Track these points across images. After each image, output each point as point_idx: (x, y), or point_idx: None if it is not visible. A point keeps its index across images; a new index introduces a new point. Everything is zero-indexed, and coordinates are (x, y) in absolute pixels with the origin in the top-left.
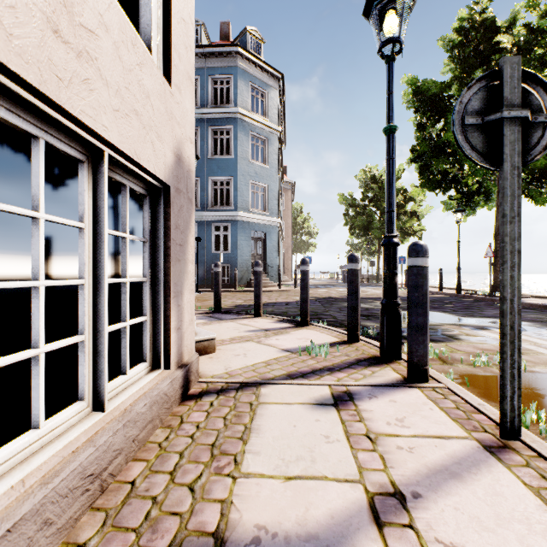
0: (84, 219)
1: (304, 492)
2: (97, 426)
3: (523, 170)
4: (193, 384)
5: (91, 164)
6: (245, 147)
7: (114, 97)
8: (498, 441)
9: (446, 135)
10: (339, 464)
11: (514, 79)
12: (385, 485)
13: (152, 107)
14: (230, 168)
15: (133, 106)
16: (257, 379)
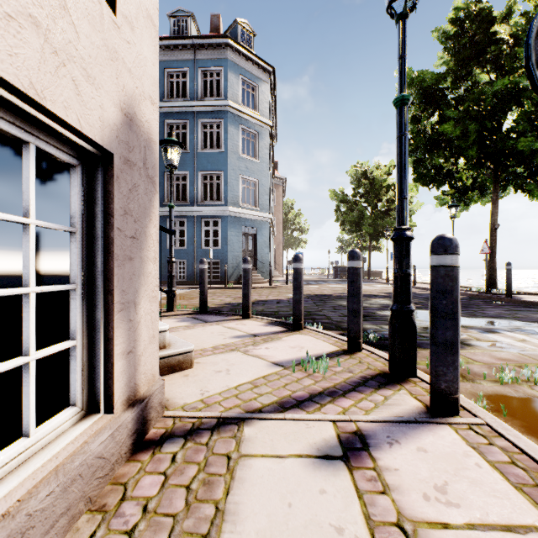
0: None
1: None
2: None
3: (521, 163)
4: (154, 422)
5: None
6: (236, 141)
7: None
8: None
9: (442, 127)
10: None
11: None
12: None
13: (74, 27)
14: (220, 162)
15: (27, 7)
16: (240, 411)
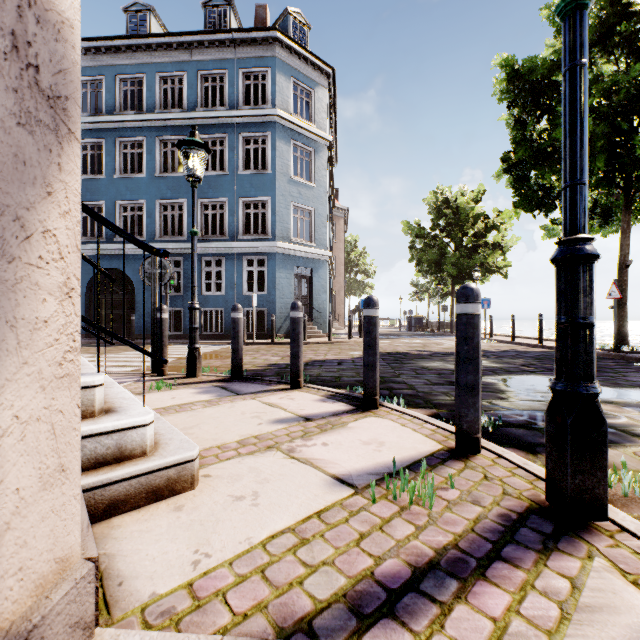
0: None
1: None
2: None
3: None
4: None
5: None
6: (286, 160)
7: None
8: None
9: (557, 131)
10: None
11: None
12: None
13: None
14: (266, 186)
15: None
16: (265, 630)
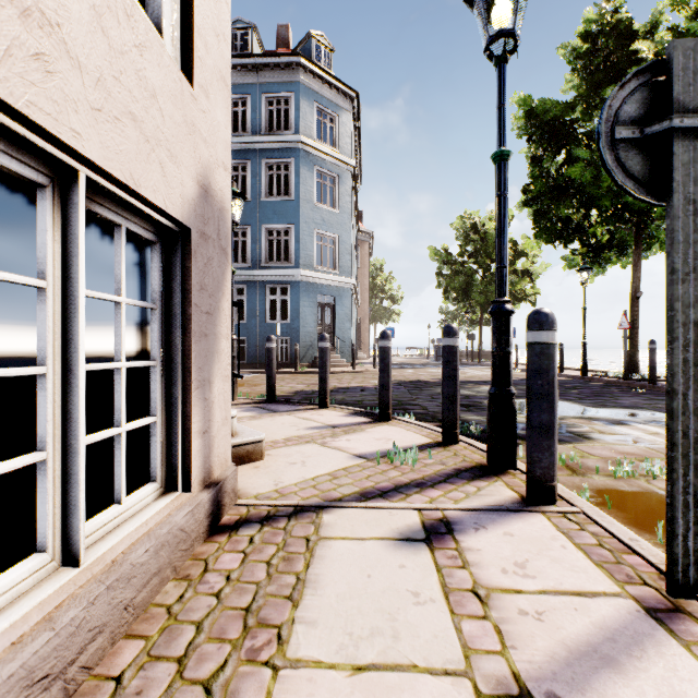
0: (45, 274)
1: (382, 695)
2: (63, 592)
3: None
4: (228, 508)
5: (57, 191)
6: (309, 186)
7: (94, 89)
8: (666, 600)
9: (569, 171)
10: (435, 642)
11: (688, 71)
12: (506, 680)
13: (161, 112)
14: (289, 214)
15: (128, 106)
16: (318, 501)
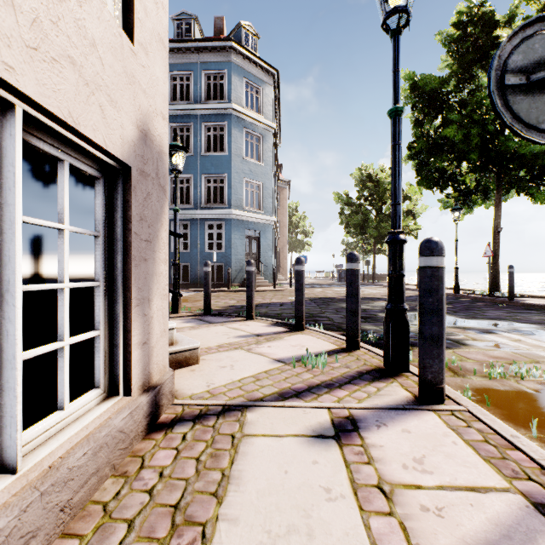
0: None
1: None
2: None
3: (523, 167)
4: (165, 408)
5: None
6: (239, 144)
7: (29, 29)
8: None
9: (445, 131)
10: (346, 540)
11: None
12: None
13: (101, 60)
14: (224, 165)
15: (66, 50)
16: (243, 400)
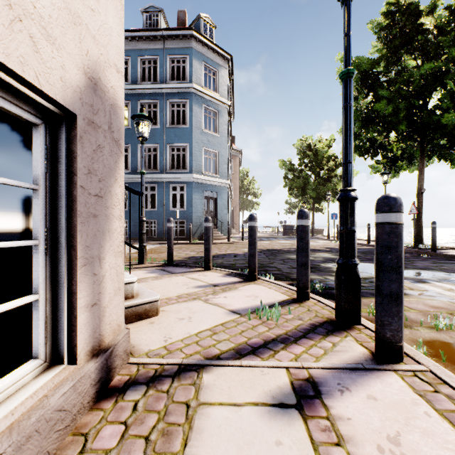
0: None
1: None
2: None
3: (445, 136)
4: (119, 369)
5: None
6: (199, 118)
7: None
8: None
9: (376, 105)
10: None
11: None
12: None
13: None
14: (186, 136)
15: None
16: (200, 358)
